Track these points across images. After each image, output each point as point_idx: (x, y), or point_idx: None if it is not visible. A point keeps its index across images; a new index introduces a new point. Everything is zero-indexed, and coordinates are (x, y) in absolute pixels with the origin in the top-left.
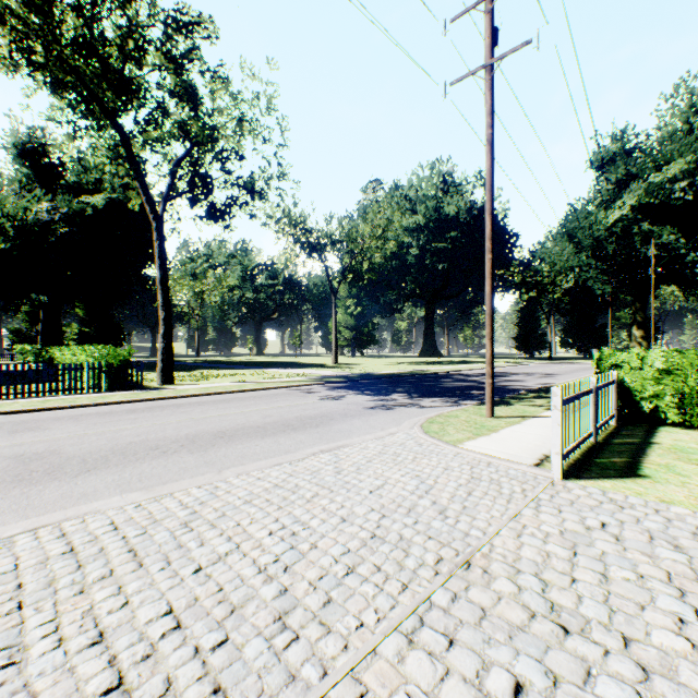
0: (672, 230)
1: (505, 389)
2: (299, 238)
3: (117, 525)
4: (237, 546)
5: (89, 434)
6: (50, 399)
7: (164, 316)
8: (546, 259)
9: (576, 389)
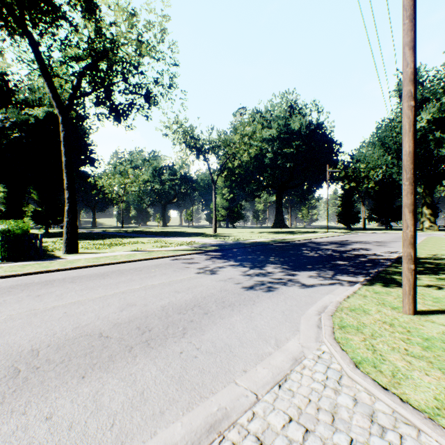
0: None
1: (365, 259)
2: (188, 142)
3: None
4: None
5: None
6: None
7: (68, 195)
8: (362, 160)
9: None
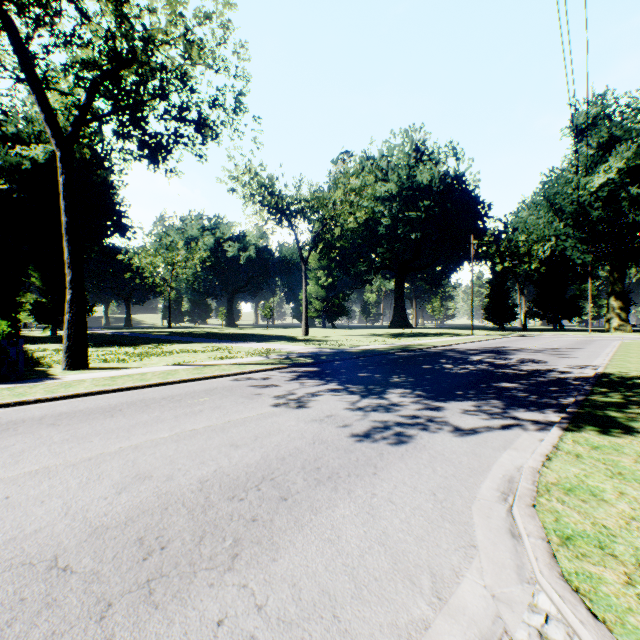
0: None
1: (544, 379)
2: (266, 201)
3: None
4: None
5: None
6: None
7: (71, 277)
8: (521, 228)
9: None
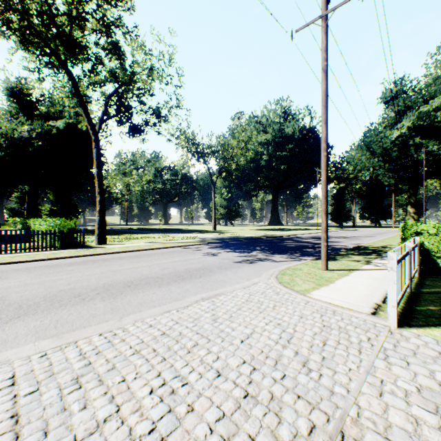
0: (435, 142)
1: (329, 248)
2: (191, 148)
3: (15, 379)
4: (117, 410)
5: (34, 283)
6: (18, 255)
7: (99, 199)
8: (351, 162)
9: (400, 252)
